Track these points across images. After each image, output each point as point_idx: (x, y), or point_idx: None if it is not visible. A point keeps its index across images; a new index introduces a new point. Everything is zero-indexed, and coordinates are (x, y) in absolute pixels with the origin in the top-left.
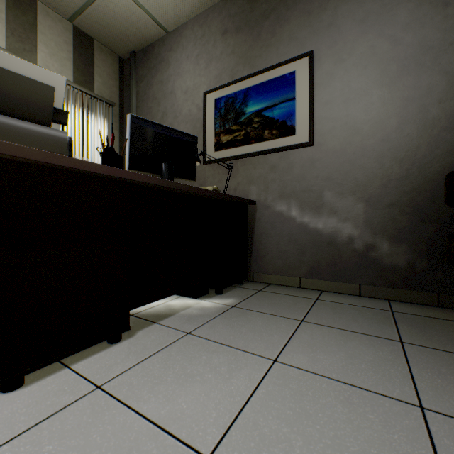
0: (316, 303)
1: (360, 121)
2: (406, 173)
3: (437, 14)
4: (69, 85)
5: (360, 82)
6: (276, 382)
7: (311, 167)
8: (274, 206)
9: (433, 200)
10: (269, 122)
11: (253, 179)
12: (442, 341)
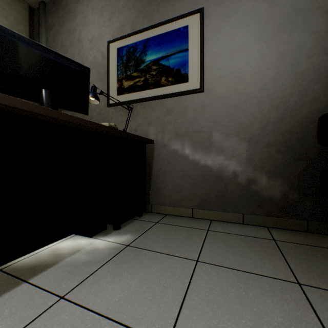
0: (208, 235)
1: (243, 71)
2: (281, 117)
3: None
4: None
5: (243, 37)
6: None
7: (201, 111)
8: (170, 145)
9: (303, 140)
10: (166, 70)
11: (152, 120)
12: None
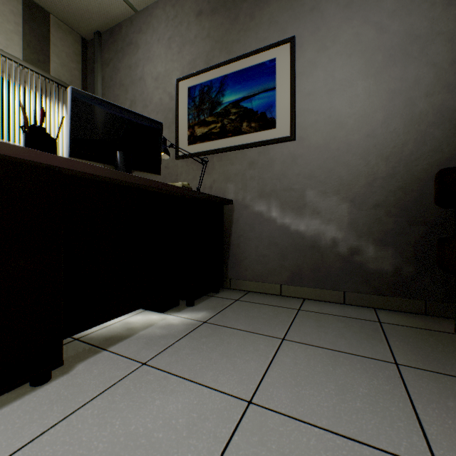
0: (298, 315)
1: (345, 114)
2: (393, 171)
3: (424, 1)
4: (17, 63)
5: (345, 72)
6: (250, 440)
7: (292, 164)
8: (253, 205)
9: (421, 200)
10: (248, 113)
11: (230, 176)
12: (440, 360)
